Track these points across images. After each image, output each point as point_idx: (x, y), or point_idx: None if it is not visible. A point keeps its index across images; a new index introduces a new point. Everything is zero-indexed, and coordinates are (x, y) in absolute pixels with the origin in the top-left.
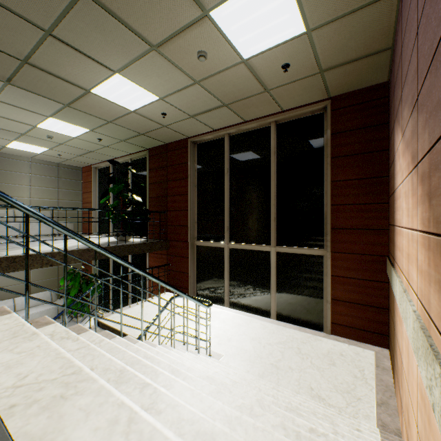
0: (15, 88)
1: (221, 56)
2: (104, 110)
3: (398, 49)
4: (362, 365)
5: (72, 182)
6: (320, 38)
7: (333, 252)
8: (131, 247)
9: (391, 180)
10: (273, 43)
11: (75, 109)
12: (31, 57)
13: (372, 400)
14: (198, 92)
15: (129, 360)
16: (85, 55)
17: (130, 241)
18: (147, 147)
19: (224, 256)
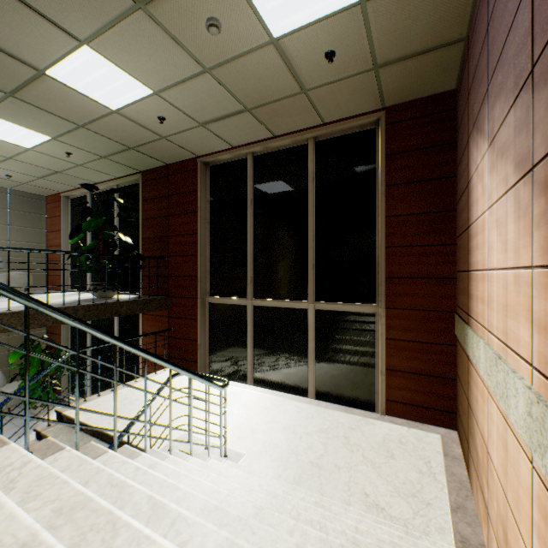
0: None
1: (241, 29)
2: (70, 106)
3: (480, 32)
4: (427, 455)
5: (31, 217)
6: (377, 13)
7: (388, 308)
8: (115, 305)
9: (462, 214)
10: (314, 16)
11: (24, 102)
12: None
13: (445, 503)
14: (209, 87)
15: (69, 500)
16: (28, 7)
17: (115, 298)
18: (141, 169)
19: (246, 317)
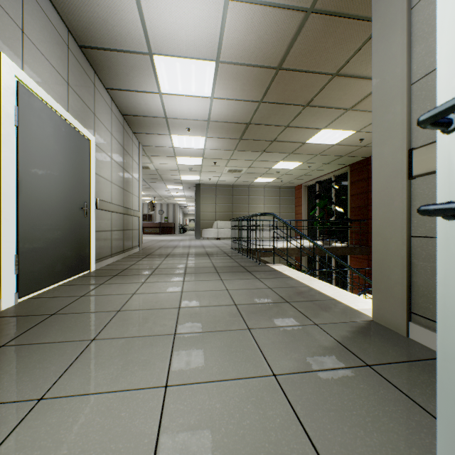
0: (266, 153)
1: None
2: (313, 149)
3: None
4: None
5: (288, 199)
6: None
7: None
8: (333, 249)
9: None
10: None
11: (295, 154)
12: (276, 138)
13: None
14: None
15: None
16: (304, 128)
17: (332, 245)
18: (348, 164)
19: None
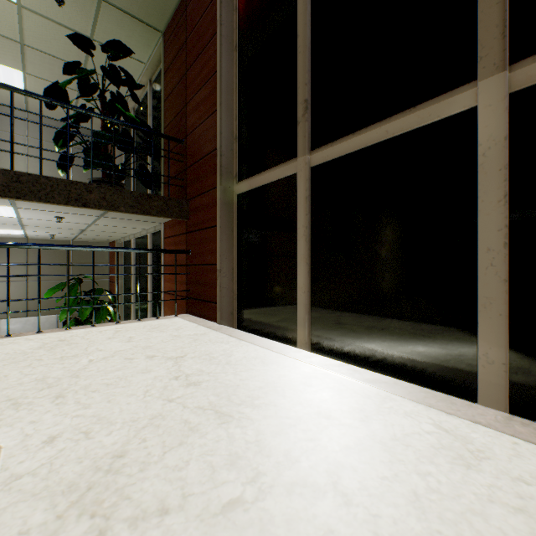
0: None
1: None
2: None
3: None
4: None
5: None
6: None
7: None
8: (76, 187)
9: None
10: None
11: None
12: None
13: None
14: None
15: None
16: None
17: None
18: (160, 26)
19: (296, 200)
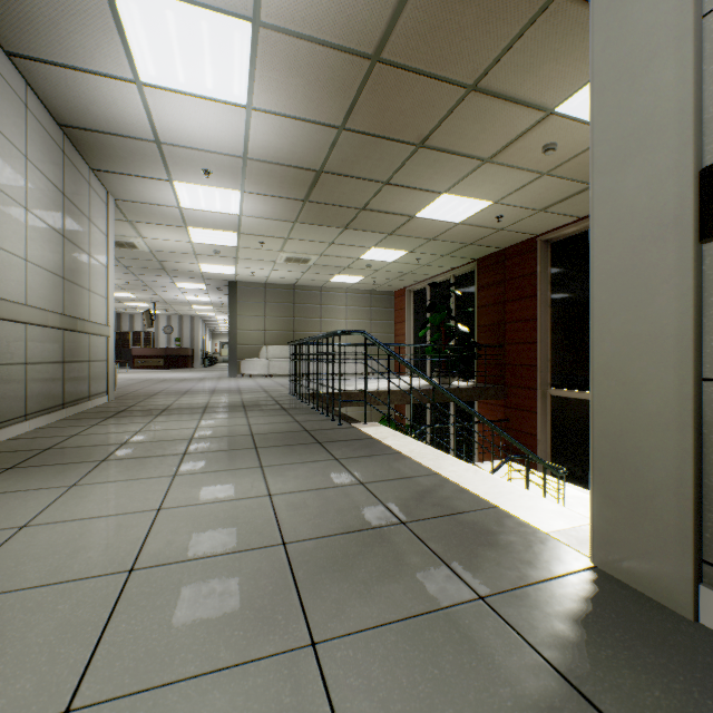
0: (350, 231)
1: (578, 139)
2: (426, 230)
3: None
4: None
5: (384, 312)
6: None
7: None
8: (456, 391)
9: None
10: None
11: (397, 236)
12: (368, 204)
13: None
14: (546, 183)
15: None
16: (413, 189)
17: (453, 384)
18: (476, 258)
19: None
